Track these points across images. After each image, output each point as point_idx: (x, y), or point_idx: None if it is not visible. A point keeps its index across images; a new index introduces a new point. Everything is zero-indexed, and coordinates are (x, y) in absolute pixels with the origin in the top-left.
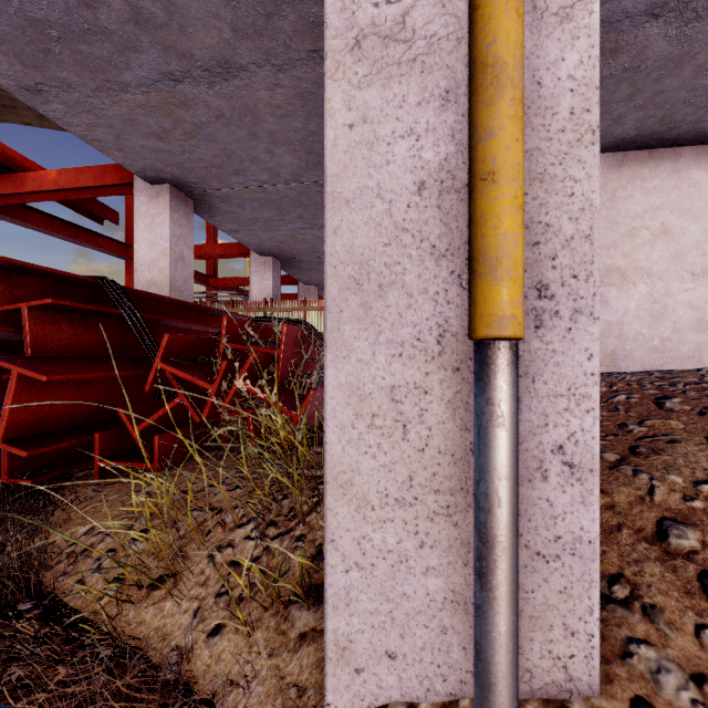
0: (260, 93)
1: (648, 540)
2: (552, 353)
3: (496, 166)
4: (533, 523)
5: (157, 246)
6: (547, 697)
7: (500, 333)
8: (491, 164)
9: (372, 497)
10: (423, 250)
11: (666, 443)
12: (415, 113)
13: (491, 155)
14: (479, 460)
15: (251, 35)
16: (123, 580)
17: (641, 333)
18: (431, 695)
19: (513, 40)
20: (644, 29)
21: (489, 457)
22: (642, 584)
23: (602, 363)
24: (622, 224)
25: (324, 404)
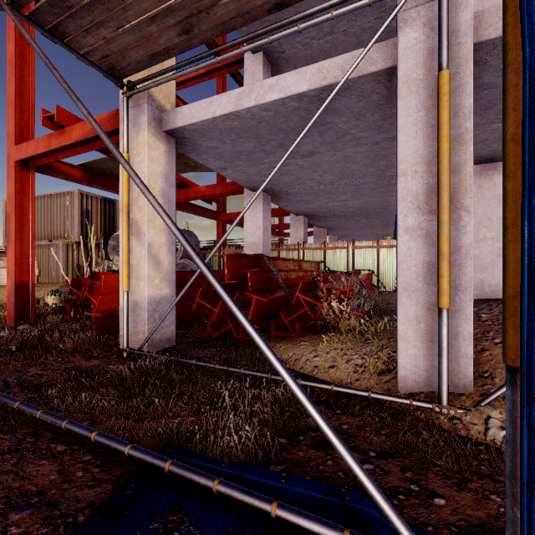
0: (324, 158)
1: (500, 363)
2: (460, 309)
3: (443, 274)
4: (455, 350)
5: (256, 224)
6: (459, 392)
7: (444, 307)
8: (442, 274)
9: (410, 341)
10: (425, 282)
11: None
12: (422, 248)
13: (442, 272)
14: (439, 332)
15: (328, 144)
16: (317, 367)
17: None
18: (427, 390)
19: (447, 250)
20: None
21: (441, 331)
22: (493, 373)
23: None
24: None
25: (397, 318)
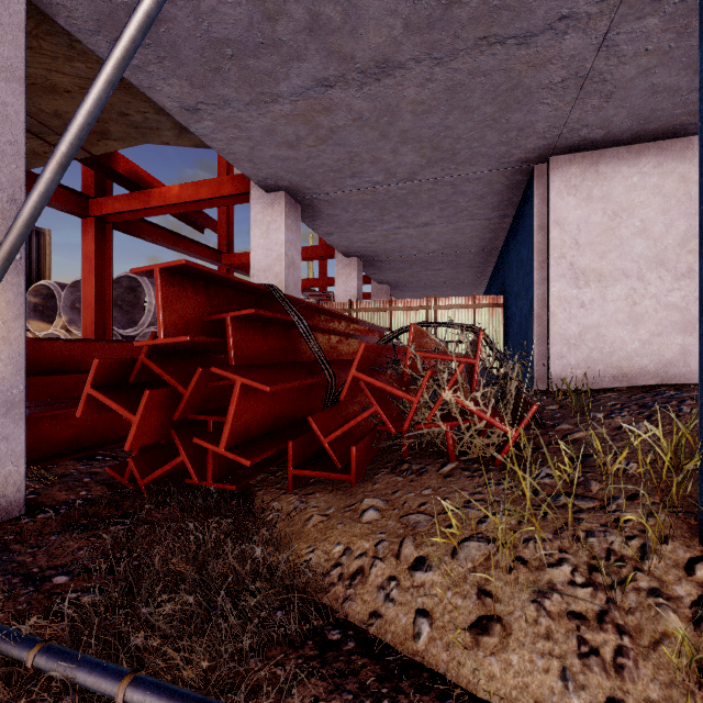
0: (408, 90)
1: None
2: None
3: None
4: None
5: (272, 251)
6: None
7: None
8: None
9: None
10: None
11: None
12: None
13: None
14: None
15: (422, 29)
16: (429, 617)
17: None
18: None
19: None
20: None
21: None
22: None
23: None
24: None
25: None
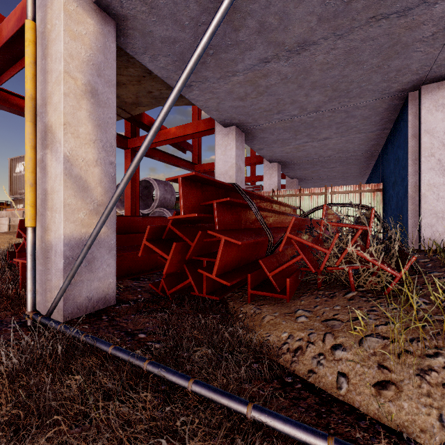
0: (318, 57)
1: None
2: None
3: None
4: None
5: (228, 162)
6: None
7: None
8: None
9: None
10: None
11: None
12: None
13: None
14: None
15: (329, 19)
16: (346, 376)
17: None
18: None
19: None
20: None
21: None
22: None
23: None
24: None
25: None
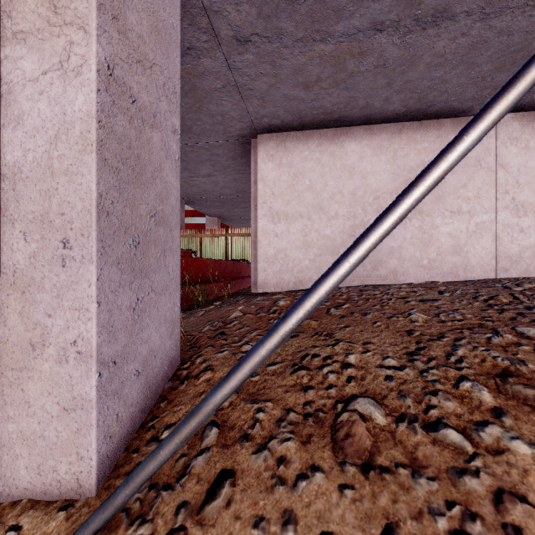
0: None
1: None
2: (71, 283)
3: None
4: (62, 389)
5: None
6: (68, 498)
7: None
8: None
9: None
10: (6, 217)
11: (292, 337)
12: (2, 130)
13: None
14: None
15: None
16: None
17: (414, 255)
18: (10, 497)
19: None
20: (376, 39)
21: None
22: None
23: (387, 277)
24: (401, 175)
25: None
